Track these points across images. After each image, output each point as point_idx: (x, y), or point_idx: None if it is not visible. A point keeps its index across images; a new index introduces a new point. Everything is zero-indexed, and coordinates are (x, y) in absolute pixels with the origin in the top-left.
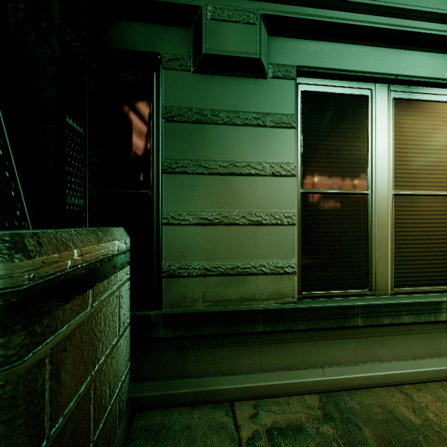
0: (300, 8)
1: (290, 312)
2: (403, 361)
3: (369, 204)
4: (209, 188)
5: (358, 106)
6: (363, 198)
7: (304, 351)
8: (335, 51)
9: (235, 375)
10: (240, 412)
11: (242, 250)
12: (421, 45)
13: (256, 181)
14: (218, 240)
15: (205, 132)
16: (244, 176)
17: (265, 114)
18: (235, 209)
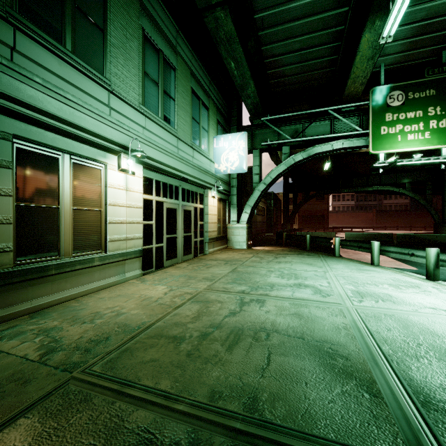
0: (16, 105)
1: (9, 273)
2: (77, 288)
3: (60, 213)
4: None
5: (53, 162)
6: (56, 210)
7: (18, 295)
8: (39, 132)
9: None
10: None
11: None
12: (85, 142)
13: None
14: None
15: None
16: None
17: None
18: None
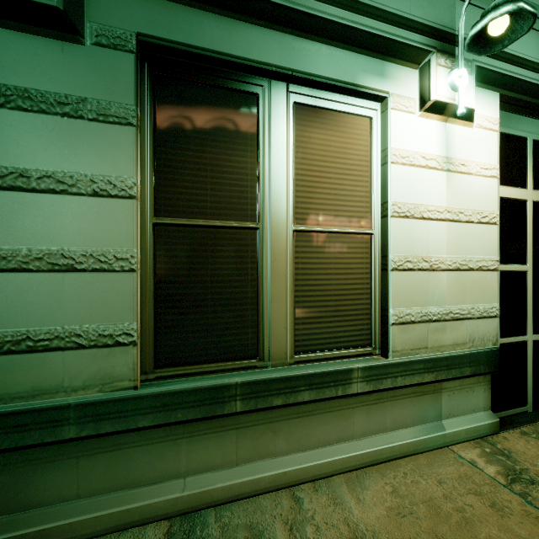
0: None
1: (127, 403)
2: (304, 452)
3: (260, 243)
4: None
5: (244, 107)
6: (251, 234)
7: (154, 458)
8: (201, 22)
9: (29, 512)
10: None
11: (37, 311)
12: (324, 35)
13: (64, 203)
14: None
15: None
16: (40, 193)
17: (80, 99)
18: (22, 246)
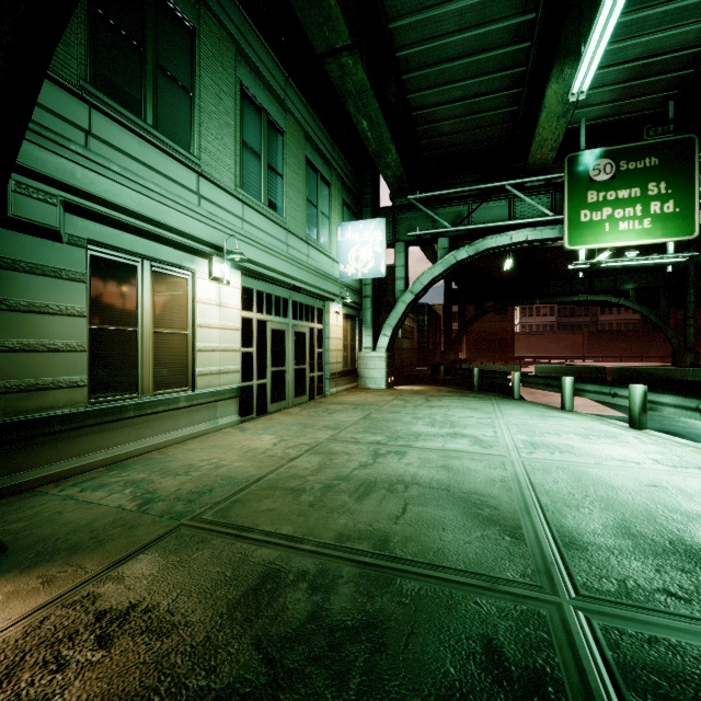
0: (92, 203)
1: (83, 414)
2: (159, 436)
3: (139, 338)
4: (10, 322)
5: (131, 272)
6: (135, 334)
7: (93, 441)
8: (116, 235)
9: (34, 470)
10: (44, 489)
11: (42, 371)
12: (169, 244)
13: (55, 319)
14: (19, 364)
15: (6, 276)
16: (43, 314)
17: (62, 270)
18: (35, 340)
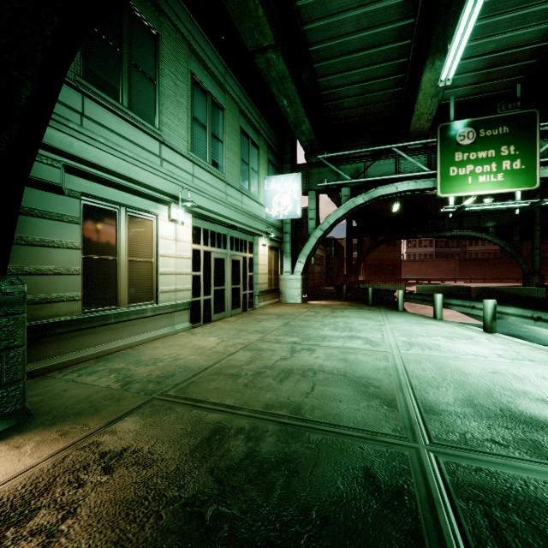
0: (85, 166)
1: (78, 320)
2: (132, 337)
3: (117, 265)
4: (28, 253)
5: (112, 216)
6: (115, 262)
7: (85, 340)
8: (101, 189)
9: (44, 361)
10: (52, 375)
11: (50, 289)
12: (139, 195)
13: (58, 251)
14: (34, 284)
15: (25, 220)
16: (51, 247)
17: (63, 215)
18: (45, 266)
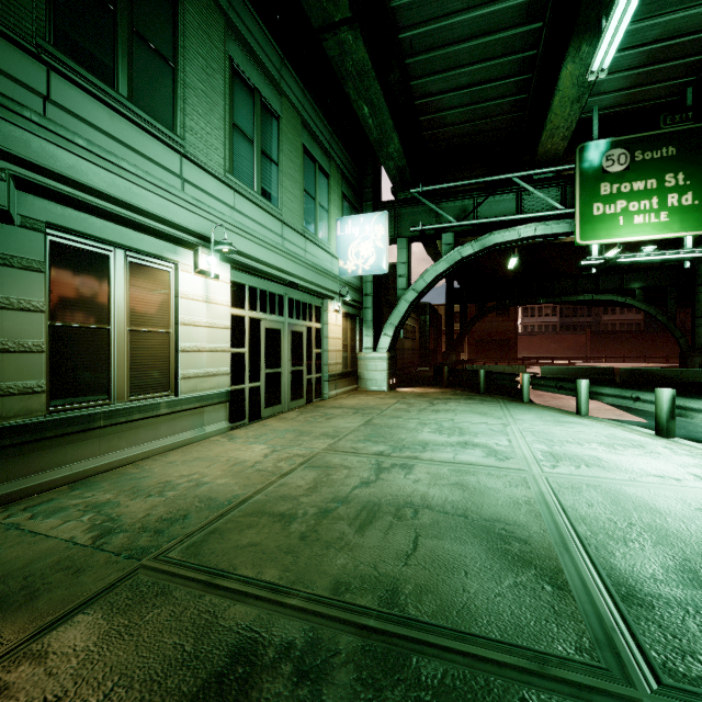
0: (51, 180)
1: (40, 424)
2: (136, 447)
3: (111, 337)
4: None
5: (102, 262)
6: (106, 332)
7: (53, 456)
8: (82, 219)
9: None
10: None
11: None
12: (147, 232)
13: (3, 314)
14: None
15: None
16: None
17: (13, 257)
18: None
